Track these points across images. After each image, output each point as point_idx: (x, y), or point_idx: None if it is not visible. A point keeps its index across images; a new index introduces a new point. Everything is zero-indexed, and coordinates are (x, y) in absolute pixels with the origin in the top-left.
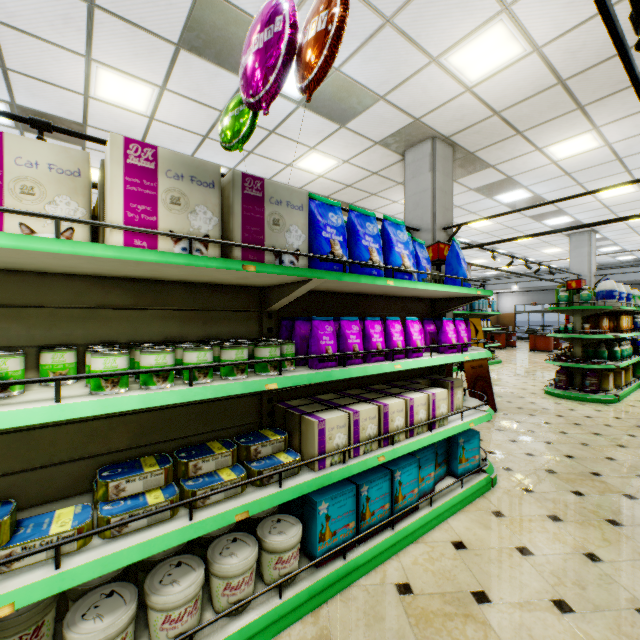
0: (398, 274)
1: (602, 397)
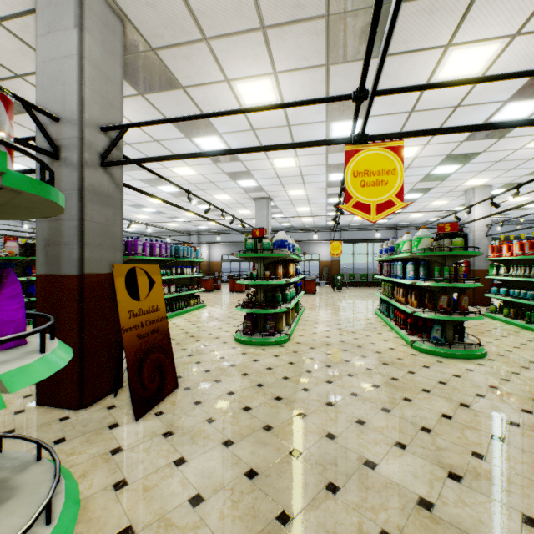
0: None
1: (279, 339)
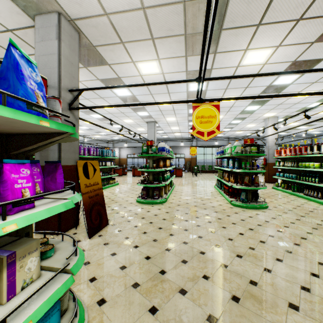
0: None
1: (161, 200)
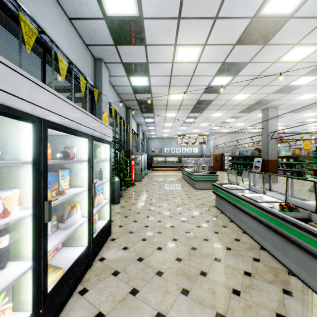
0: None
1: None
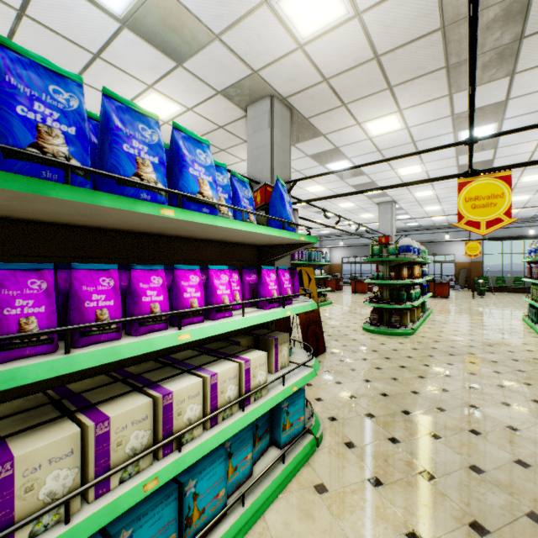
0: (192, 205)
1: (403, 331)
